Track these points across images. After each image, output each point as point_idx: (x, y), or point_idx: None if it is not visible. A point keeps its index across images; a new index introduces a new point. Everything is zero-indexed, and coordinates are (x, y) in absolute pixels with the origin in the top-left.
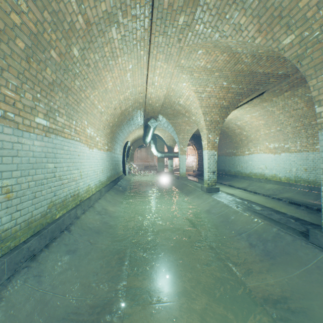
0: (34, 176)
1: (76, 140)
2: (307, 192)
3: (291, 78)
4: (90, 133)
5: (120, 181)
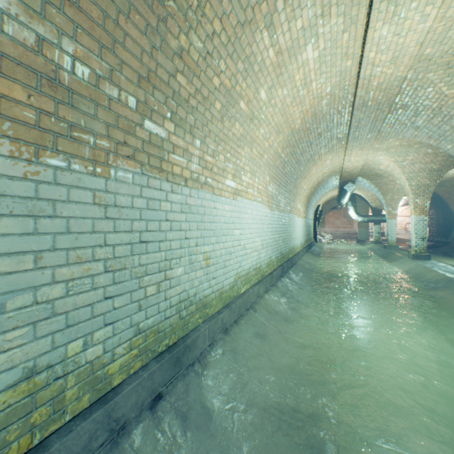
0: (286, 234)
1: (294, 213)
2: None
3: None
4: (298, 207)
5: (312, 247)
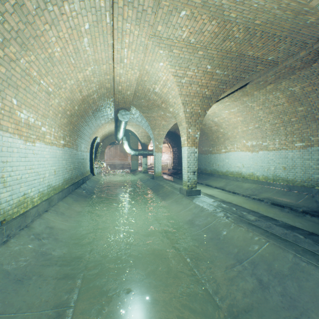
0: None
1: None
2: (286, 191)
3: (280, 66)
4: (27, 119)
5: (85, 183)
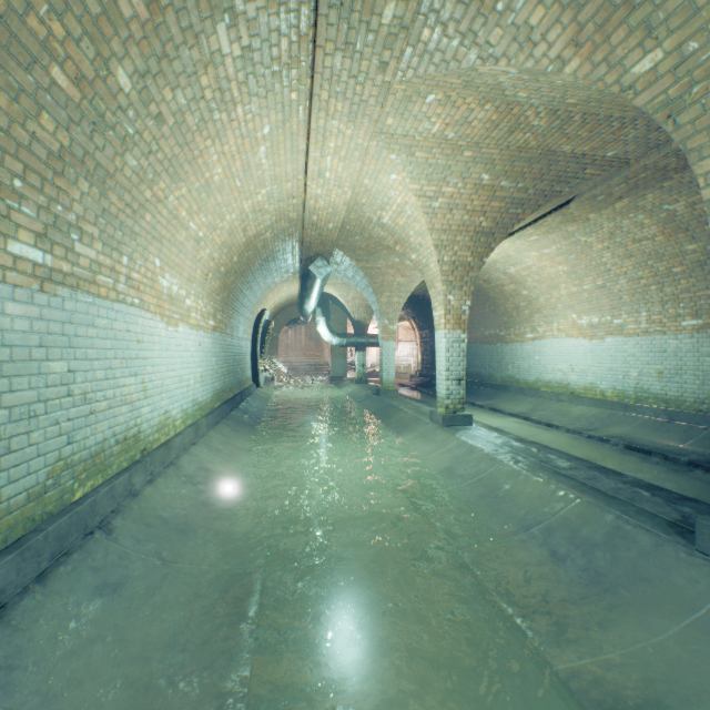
0: (6, 395)
1: (131, 303)
2: (662, 423)
3: (633, 168)
4: (170, 288)
5: (245, 400)
